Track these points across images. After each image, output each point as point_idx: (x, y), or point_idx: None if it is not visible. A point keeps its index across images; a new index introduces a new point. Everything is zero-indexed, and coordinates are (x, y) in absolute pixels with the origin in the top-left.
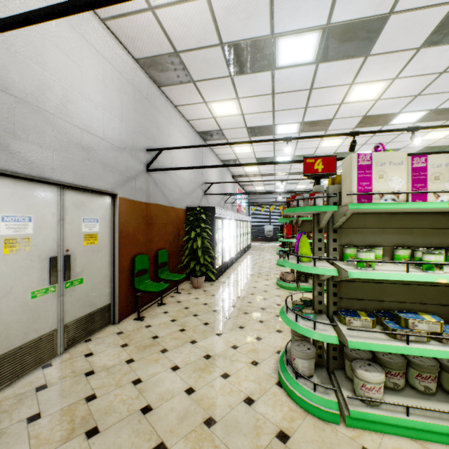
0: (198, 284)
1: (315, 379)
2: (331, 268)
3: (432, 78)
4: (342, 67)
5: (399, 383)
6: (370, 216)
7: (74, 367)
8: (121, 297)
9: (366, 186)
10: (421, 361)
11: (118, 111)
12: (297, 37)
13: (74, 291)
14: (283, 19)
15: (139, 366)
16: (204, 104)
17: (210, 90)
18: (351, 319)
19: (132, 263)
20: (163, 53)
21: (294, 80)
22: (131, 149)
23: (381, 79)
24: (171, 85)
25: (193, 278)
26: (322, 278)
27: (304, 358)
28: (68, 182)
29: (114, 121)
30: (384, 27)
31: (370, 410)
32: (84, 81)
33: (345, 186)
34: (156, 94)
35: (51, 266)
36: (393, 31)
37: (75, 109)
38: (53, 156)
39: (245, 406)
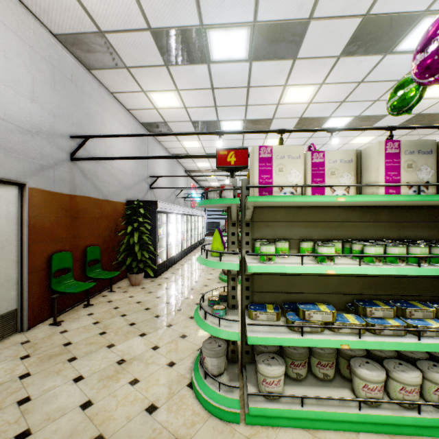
0: (137, 281)
1: (224, 377)
2: (235, 262)
3: (353, 86)
4: (274, 68)
5: (301, 373)
6: (280, 210)
7: None
8: (33, 301)
9: (267, 179)
10: (322, 349)
11: (27, 89)
12: (227, 31)
13: None
14: (210, 10)
15: (34, 381)
16: (143, 94)
17: (146, 79)
18: (257, 313)
19: (49, 262)
20: (86, 31)
21: (231, 76)
22: (48, 134)
23: (310, 83)
24: (102, 68)
25: (130, 275)
26: (232, 272)
27: (213, 356)
28: None
29: (21, 100)
30: (307, 32)
31: (269, 404)
32: None
33: (251, 179)
34: (84, 77)
35: None
36: (315, 37)
37: None
38: None
39: (145, 416)
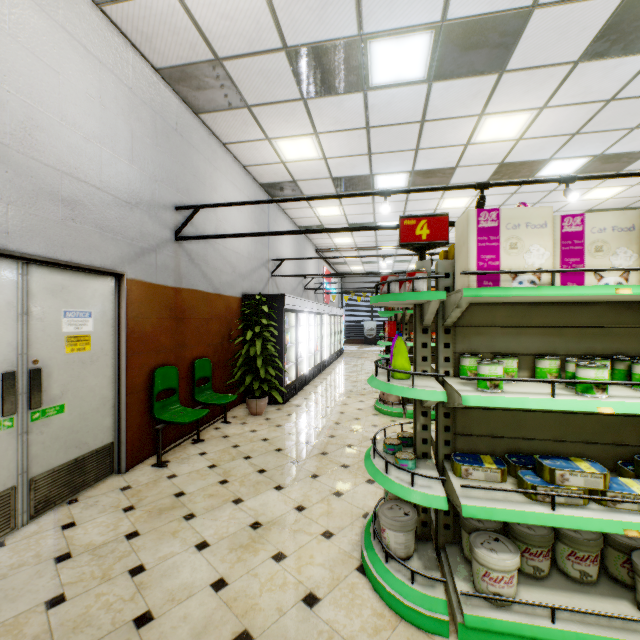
0: (258, 409)
1: (415, 562)
2: (437, 389)
3: (596, 108)
4: (466, 89)
5: (542, 567)
6: (499, 308)
7: (40, 547)
8: (132, 432)
9: (491, 260)
10: (576, 532)
11: (126, 146)
12: (399, 40)
13: (48, 425)
14: (375, 10)
15: (145, 544)
16: (267, 142)
17: (273, 121)
18: (469, 468)
19: (150, 379)
20: (198, 61)
21: (397, 107)
22: (149, 205)
23: (523, 108)
24: (215, 111)
25: (250, 400)
26: (426, 404)
27: (399, 530)
28: (35, 253)
29: (118, 161)
30: (526, 28)
31: (496, 613)
32: (65, 97)
33: (460, 262)
34: (191, 124)
35: (5, 386)
36: (539, 34)
37: (48, 139)
38: (8, 211)
39: (303, 609)
